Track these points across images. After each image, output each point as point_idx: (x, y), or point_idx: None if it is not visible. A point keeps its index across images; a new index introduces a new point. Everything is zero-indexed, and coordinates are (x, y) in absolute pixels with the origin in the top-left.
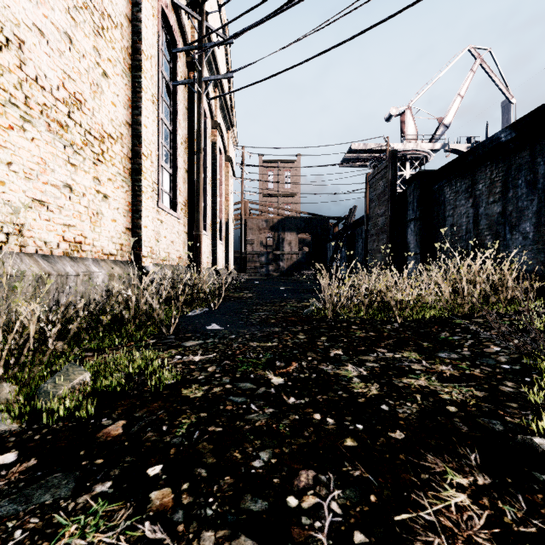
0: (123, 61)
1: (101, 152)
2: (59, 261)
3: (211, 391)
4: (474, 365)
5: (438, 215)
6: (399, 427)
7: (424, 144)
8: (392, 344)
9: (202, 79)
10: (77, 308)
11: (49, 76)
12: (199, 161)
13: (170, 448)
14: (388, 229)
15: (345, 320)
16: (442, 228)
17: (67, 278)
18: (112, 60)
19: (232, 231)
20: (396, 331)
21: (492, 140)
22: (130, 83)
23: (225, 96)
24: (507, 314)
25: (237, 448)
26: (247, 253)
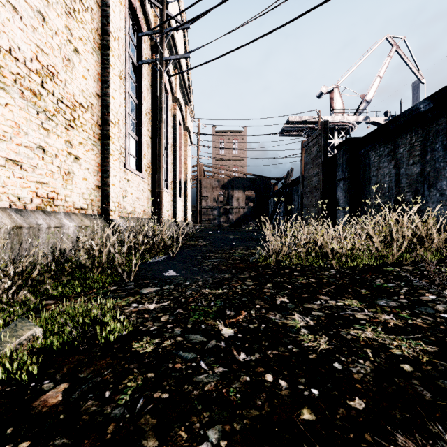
0: (93, 41)
1: (73, 118)
2: (32, 214)
3: (162, 345)
4: (415, 314)
5: (364, 175)
6: (357, 392)
7: (349, 117)
8: (333, 291)
9: (163, 59)
10: (26, 263)
11: (23, 48)
12: (160, 129)
13: (109, 423)
14: (321, 187)
15: (287, 267)
16: (367, 186)
17: (39, 229)
18: (83, 38)
19: (189, 189)
20: (334, 278)
21: (412, 111)
22: (100, 60)
23: (183, 76)
24: (432, 262)
25: (182, 423)
26: (202, 207)
